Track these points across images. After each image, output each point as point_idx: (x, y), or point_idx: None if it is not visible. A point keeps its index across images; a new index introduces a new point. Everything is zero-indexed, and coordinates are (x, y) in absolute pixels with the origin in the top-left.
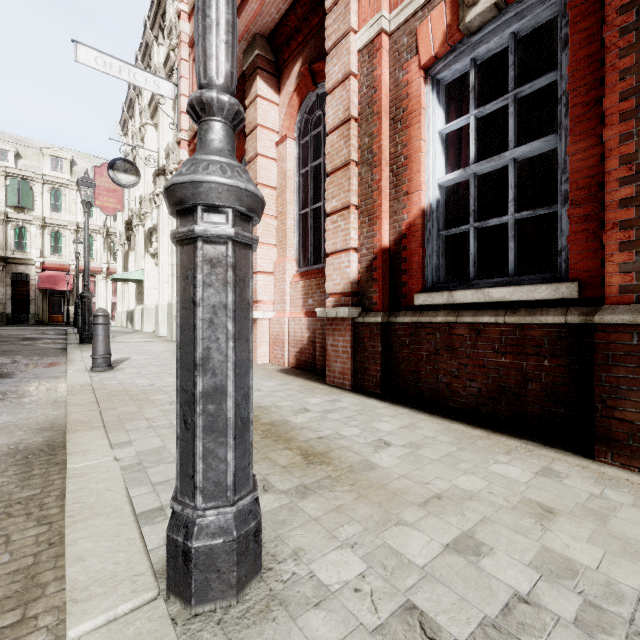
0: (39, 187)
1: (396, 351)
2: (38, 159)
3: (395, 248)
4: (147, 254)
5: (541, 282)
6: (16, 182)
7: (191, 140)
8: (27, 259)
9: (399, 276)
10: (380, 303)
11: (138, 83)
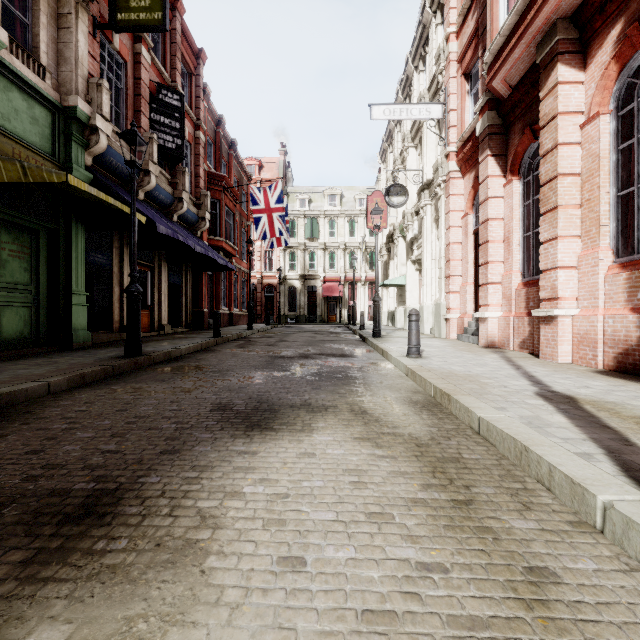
0: (322, 221)
1: None
2: (321, 200)
3: None
4: (408, 261)
5: None
6: (310, 220)
7: (459, 150)
8: (315, 275)
9: None
10: None
11: (413, 117)
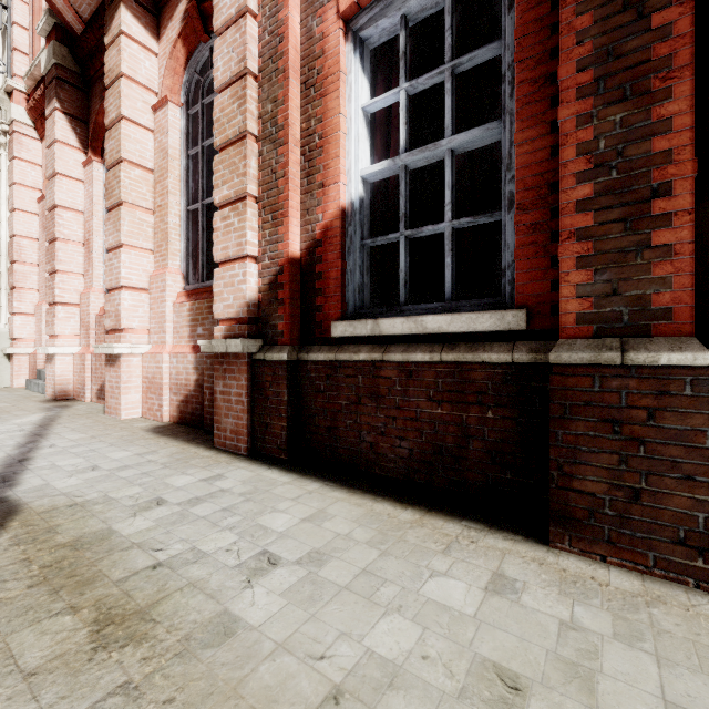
0: None
1: (308, 400)
2: None
3: (307, 259)
4: None
5: (483, 309)
6: None
7: (31, 93)
8: None
9: (313, 297)
10: (287, 334)
11: None
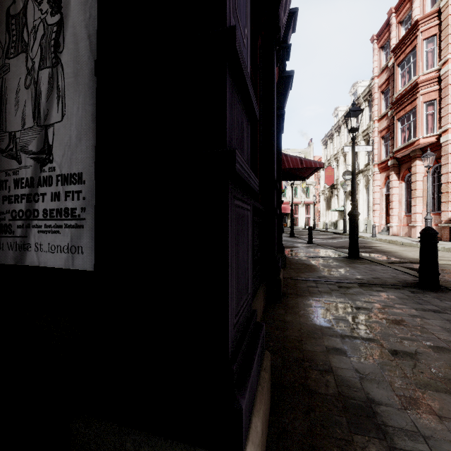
0: None
1: None
2: None
3: None
4: (348, 200)
5: None
6: None
7: (379, 164)
8: None
9: None
10: None
11: (360, 150)
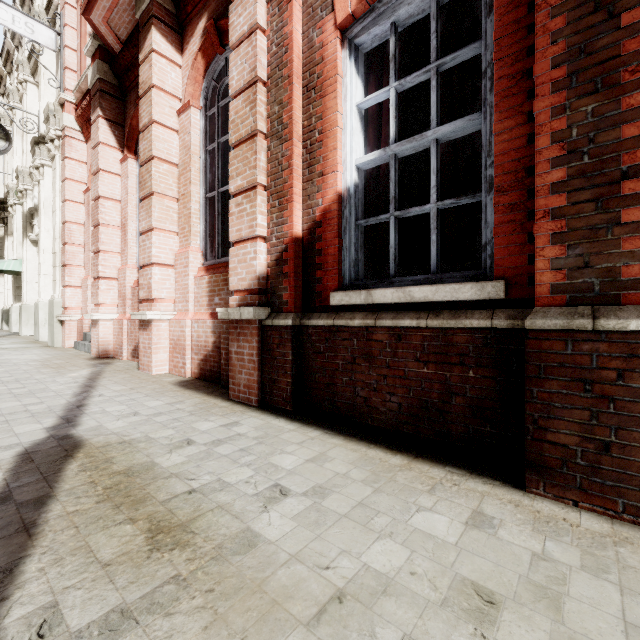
0: None
1: (309, 359)
2: None
3: (309, 238)
4: (26, 240)
5: (465, 280)
6: None
7: (79, 103)
8: None
9: (313, 271)
10: (291, 302)
11: (1, 20)
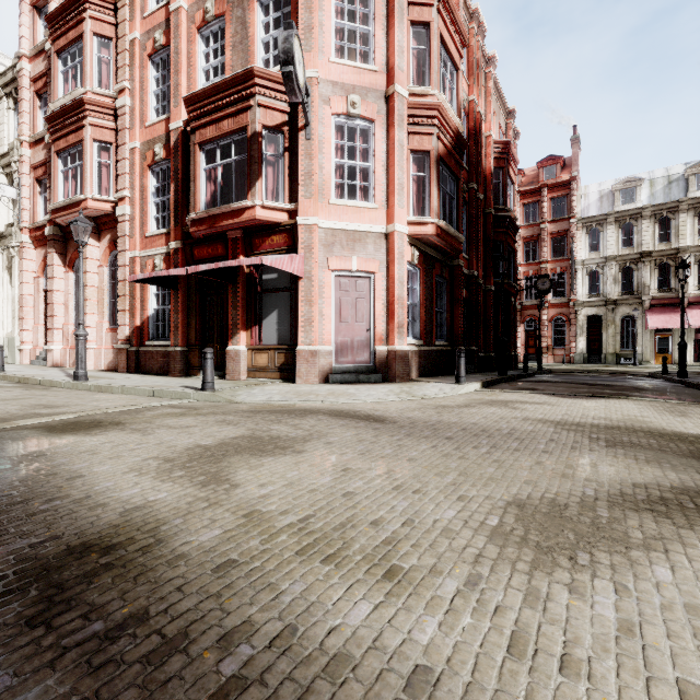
0: None
1: (141, 359)
2: None
3: (141, 326)
4: None
5: (170, 340)
6: None
7: (32, 229)
8: None
9: (142, 335)
10: (136, 344)
11: None
